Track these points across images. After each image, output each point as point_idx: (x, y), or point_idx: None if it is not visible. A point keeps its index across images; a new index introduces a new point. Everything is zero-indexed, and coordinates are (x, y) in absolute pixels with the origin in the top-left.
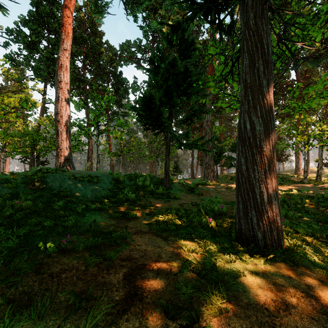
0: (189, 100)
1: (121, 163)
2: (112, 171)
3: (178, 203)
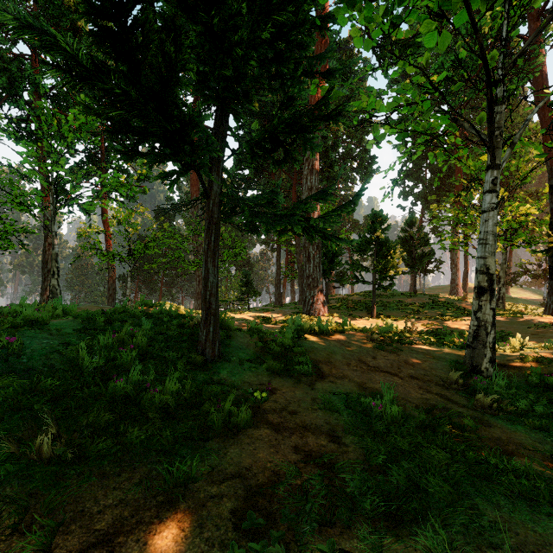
0: (283, 66)
1: (129, 276)
2: (112, 292)
3: (239, 483)
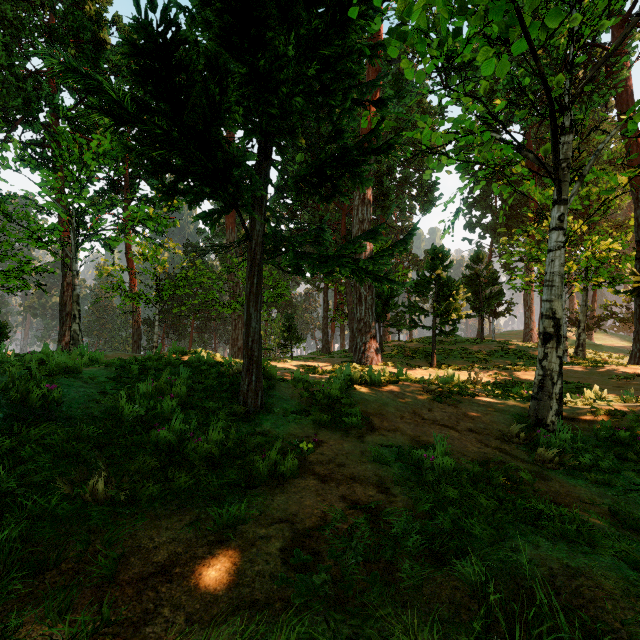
0: (331, 99)
1: (156, 320)
2: (137, 338)
3: (286, 527)
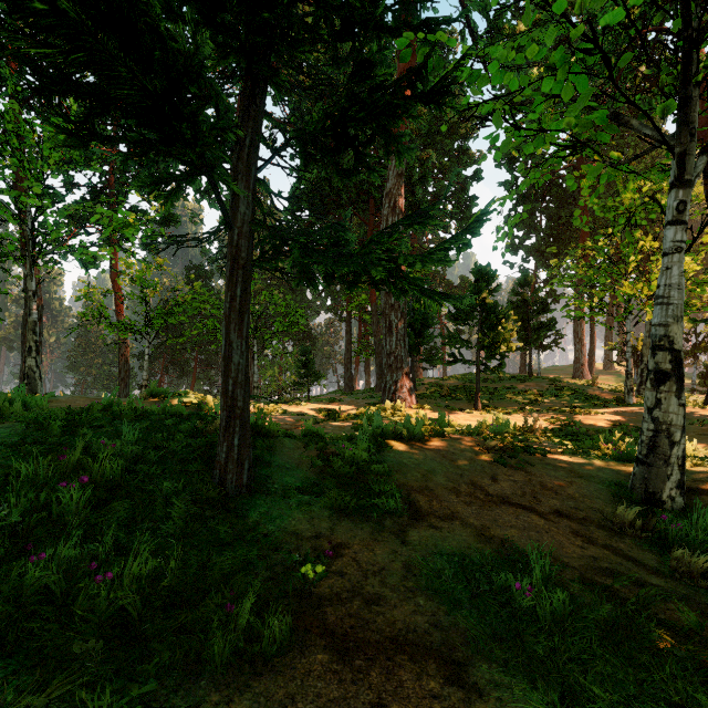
0: None
1: (146, 354)
2: (125, 375)
3: None
